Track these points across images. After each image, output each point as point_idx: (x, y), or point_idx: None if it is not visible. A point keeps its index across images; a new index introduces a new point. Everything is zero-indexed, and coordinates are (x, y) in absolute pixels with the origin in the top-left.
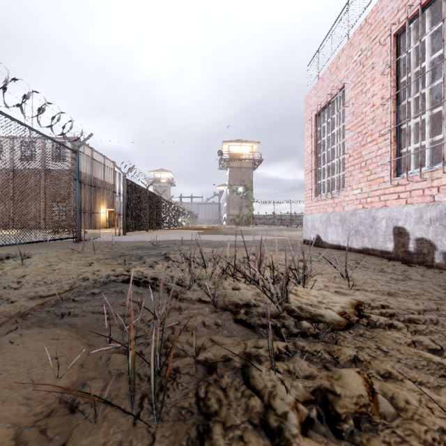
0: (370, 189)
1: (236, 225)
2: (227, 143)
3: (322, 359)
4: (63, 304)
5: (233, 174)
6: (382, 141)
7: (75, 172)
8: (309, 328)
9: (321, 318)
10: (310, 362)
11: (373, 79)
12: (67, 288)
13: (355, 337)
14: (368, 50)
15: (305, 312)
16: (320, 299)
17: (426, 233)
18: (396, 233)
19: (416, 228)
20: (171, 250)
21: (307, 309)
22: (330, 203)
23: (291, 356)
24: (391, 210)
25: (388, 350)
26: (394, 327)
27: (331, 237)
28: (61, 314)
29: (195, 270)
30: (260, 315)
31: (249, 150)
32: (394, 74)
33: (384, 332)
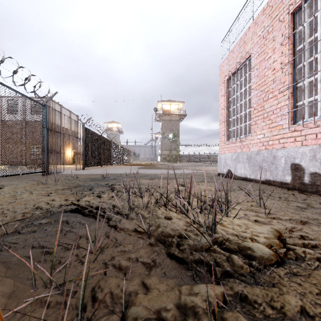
0: (271, 134)
1: (167, 162)
2: (161, 103)
3: (266, 313)
4: (7, 237)
5: (165, 125)
6: (281, 96)
7: (44, 121)
8: (241, 266)
9: (251, 253)
10: (253, 317)
11: (274, 48)
12: (20, 218)
13: (291, 277)
14: (269, 27)
15: (233, 244)
16: (244, 229)
17: (319, 168)
18: (293, 168)
19: (310, 165)
20: (116, 182)
21: (235, 240)
22: (239, 145)
23: (231, 307)
24: (289, 150)
25: None
26: None
27: (240, 171)
28: (0, 249)
29: (134, 199)
30: (191, 248)
31: (176, 107)
32: (291, 44)
33: (318, 270)
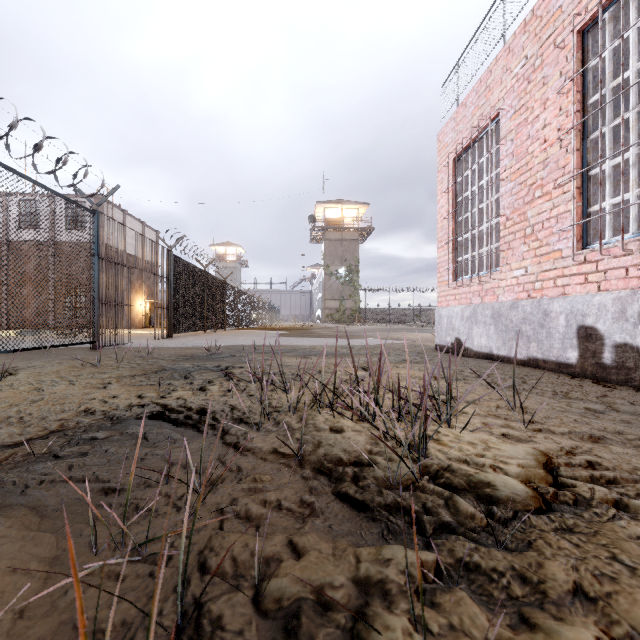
0: (539, 268)
1: (335, 323)
2: (322, 205)
3: (512, 592)
4: (35, 463)
5: (331, 249)
6: (560, 194)
7: (93, 243)
8: (472, 514)
9: (491, 492)
10: (488, 599)
11: (545, 100)
12: (54, 429)
13: (562, 534)
14: (536, 57)
15: (459, 477)
16: (480, 450)
17: (631, 335)
18: (583, 335)
19: (615, 329)
20: (236, 362)
21: (462, 470)
22: (477, 290)
23: (449, 584)
24: (574, 300)
25: (635, 567)
26: (623, 510)
27: (478, 342)
28: (25, 484)
29: (271, 395)
30: (380, 484)
31: (353, 214)
32: (578, 91)
33: (612, 522)
